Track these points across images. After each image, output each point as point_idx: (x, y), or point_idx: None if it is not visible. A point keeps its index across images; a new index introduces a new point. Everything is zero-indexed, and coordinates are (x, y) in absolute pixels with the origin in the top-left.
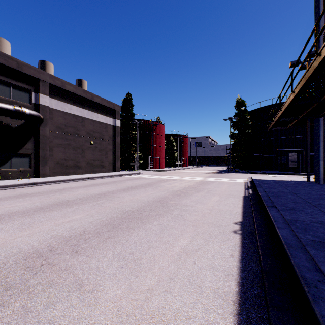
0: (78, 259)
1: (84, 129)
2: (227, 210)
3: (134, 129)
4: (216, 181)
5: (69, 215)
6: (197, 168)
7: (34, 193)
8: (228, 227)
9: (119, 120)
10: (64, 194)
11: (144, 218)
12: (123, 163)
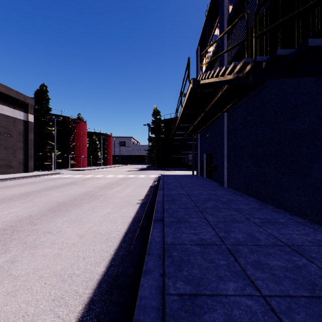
0: (39, 226)
1: None
2: (137, 194)
3: (51, 125)
4: (135, 177)
5: (4, 210)
6: (121, 167)
7: None
8: (134, 202)
9: (32, 115)
10: None
11: (78, 204)
12: (36, 162)
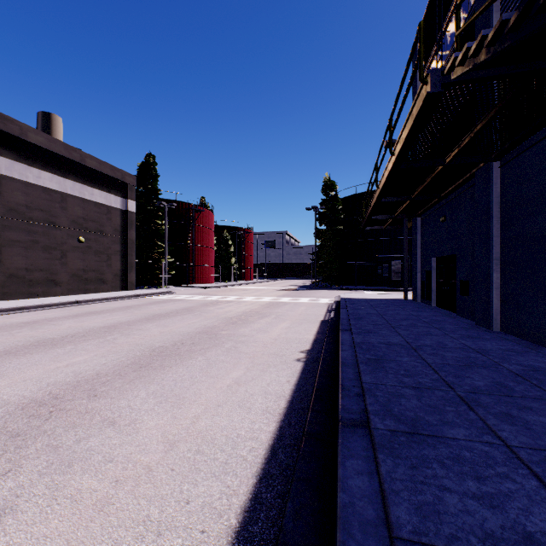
0: (101, 402)
1: (66, 214)
2: (296, 338)
3: (160, 216)
4: (292, 301)
5: (65, 357)
6: (267, 283)
7: None
8: (292, 356)
9: (132, 201)
10: (40, 329)
11: (185, 353)
12: (139, 275)
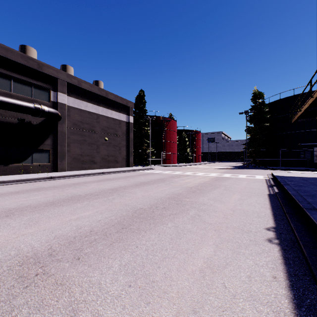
0: (79, 270)
1: (99, 125)
2: (252, 211)
3: (146, 125)
4: (233, 177)
5: (78, 211)
6: (210, 164)
7: (50, 187)
8: (259, 233)
9: (132, 116)
10: (77, 188)
11: (157, 217)
12: (136, 158)
